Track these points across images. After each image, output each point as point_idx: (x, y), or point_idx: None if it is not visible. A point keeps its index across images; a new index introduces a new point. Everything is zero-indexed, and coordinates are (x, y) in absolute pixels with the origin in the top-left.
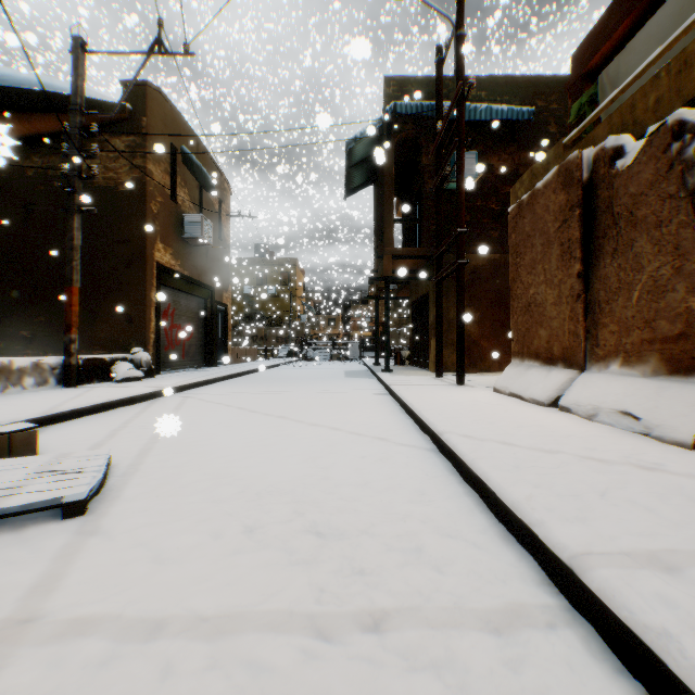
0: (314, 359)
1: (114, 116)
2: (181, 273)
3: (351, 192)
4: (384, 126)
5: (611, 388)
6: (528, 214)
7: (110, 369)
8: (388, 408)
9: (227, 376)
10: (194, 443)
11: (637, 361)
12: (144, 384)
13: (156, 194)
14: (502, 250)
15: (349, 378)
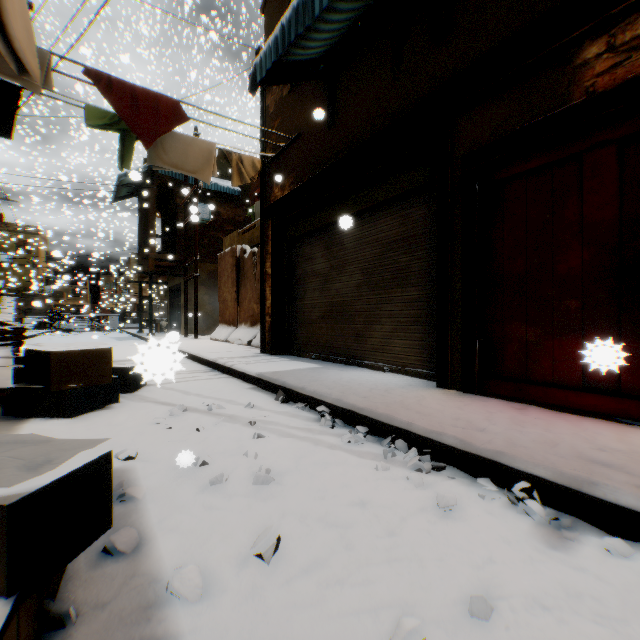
0: (70, 331)
1: None
2: None
3: (118, 199)
4: (150, 172)
5: (240, 332)
6: (224, 260)
7: None
8: None
9: None
10: None
11: (247, 323)
12: None
13: None
14: None
15: (121, 340)
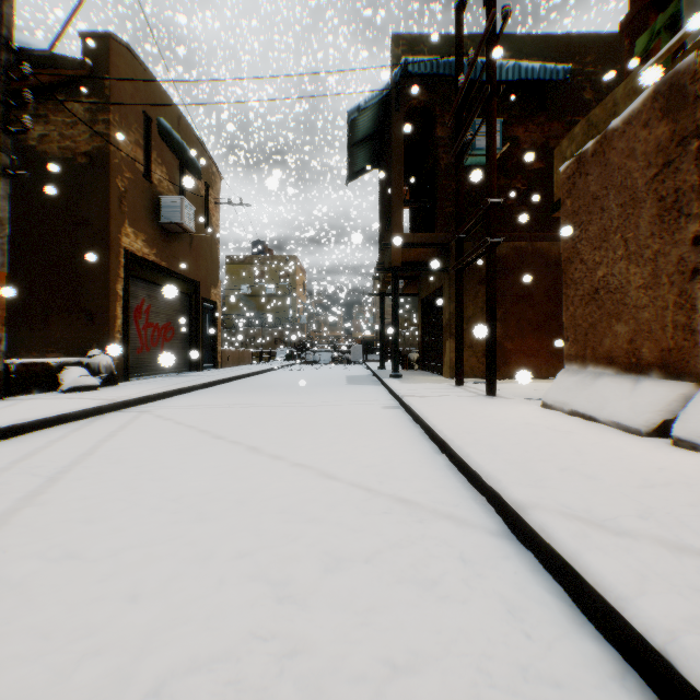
0: (314, 363)
1: (71, 74)
2: (158, 263)
3: (353, 177)
4: (392, 92)
5: None
6: (594, 168)
7: (57, 376)
8: (404, 432)
9: (209, 383)
10: (86, 512)
11: None
12: (94, 396)
13: (124, 169)
14: (529, 236)
15: (351, 385)
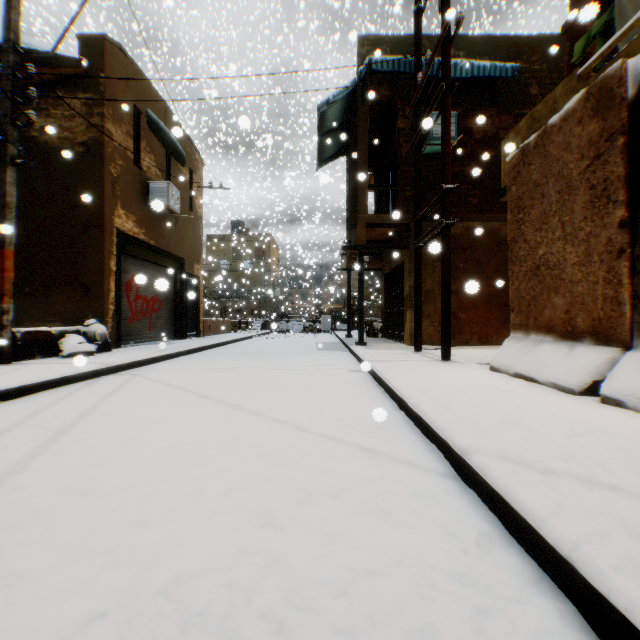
0: (287, 331)
1: (69, 71)
2: (147, 241)
3: (323, 163)
4: (358, 88)
5: None
6: (535, 159)
7: (58, 343)
8: (368, 392)
9: (193, 349)
10: (94, 458)
11: None
12: (91, 361)
13: (117, 157)
14: (481, 217)
15: (321, 351)
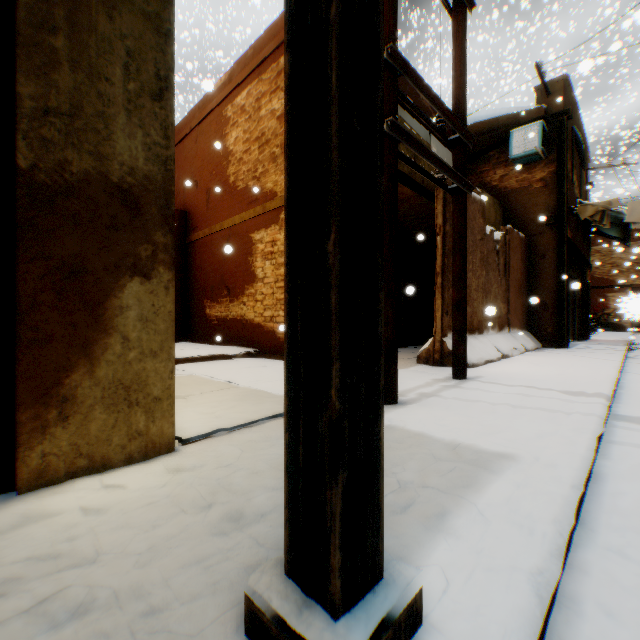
0: None
1: None
2: None
3: None
4: None
5: (502, 340)
6: None
7: None
8: (638, 391)
9: None
10: None
11: (494, 327)
12: None
13: None
14: None
15: None
